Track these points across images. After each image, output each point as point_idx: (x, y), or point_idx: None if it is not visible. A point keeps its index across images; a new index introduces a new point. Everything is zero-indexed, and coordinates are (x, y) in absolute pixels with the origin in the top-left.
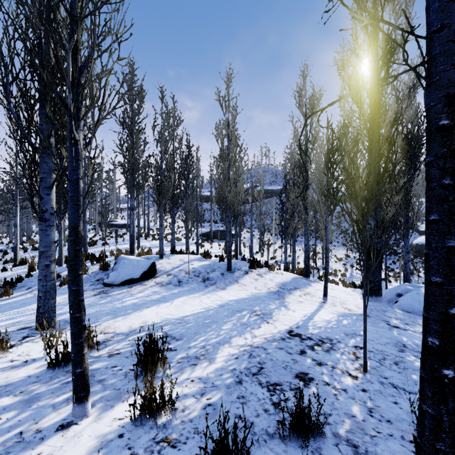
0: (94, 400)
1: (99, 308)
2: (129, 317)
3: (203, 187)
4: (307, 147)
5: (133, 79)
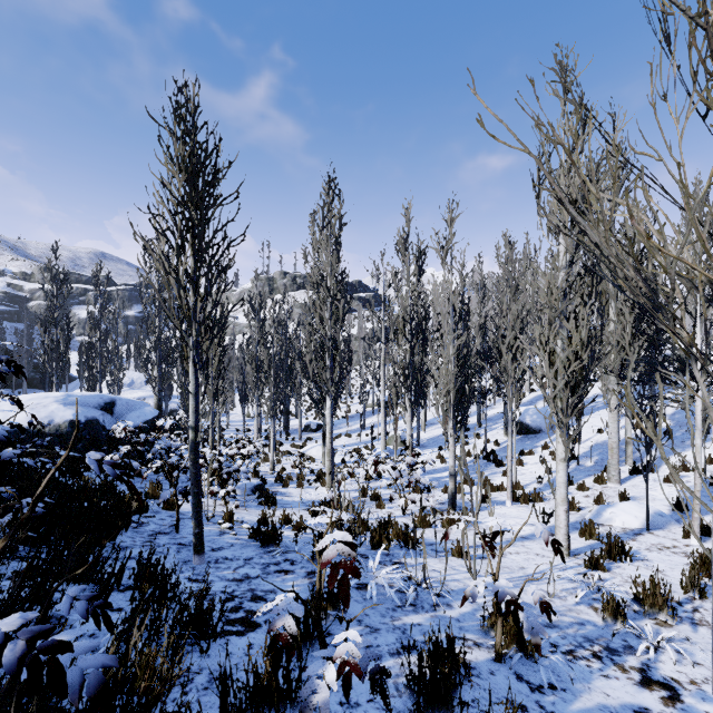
0: None
1: None
2: None
3: None
4: None
5: None
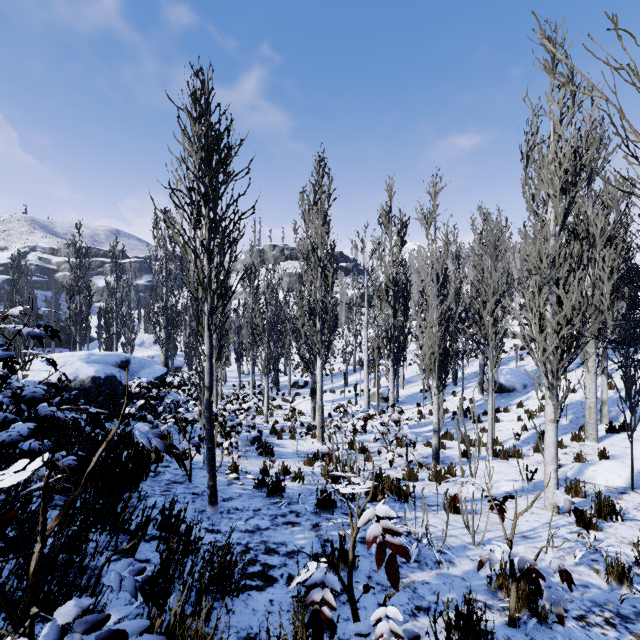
0: None
1: None
2: None
3: None
4: None
5: None
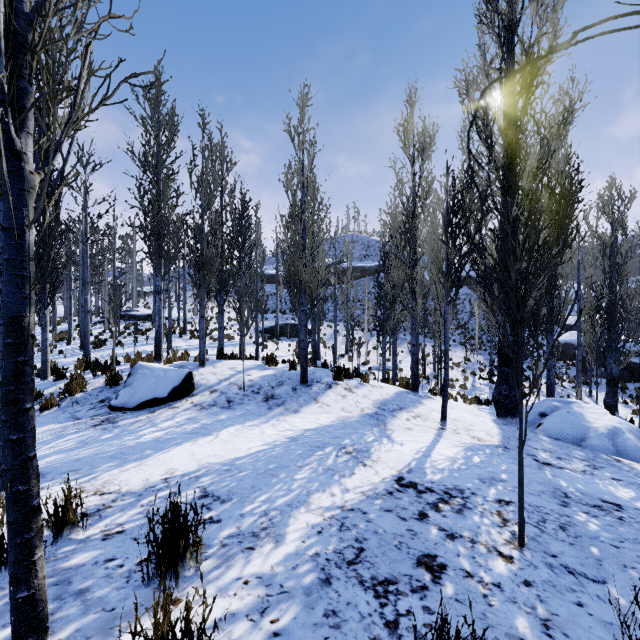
0: (62, 639)
1: (98, 449)
2: (146, 463)
3: (266, 262)
4: (416, 205)
5: (159, 97)
